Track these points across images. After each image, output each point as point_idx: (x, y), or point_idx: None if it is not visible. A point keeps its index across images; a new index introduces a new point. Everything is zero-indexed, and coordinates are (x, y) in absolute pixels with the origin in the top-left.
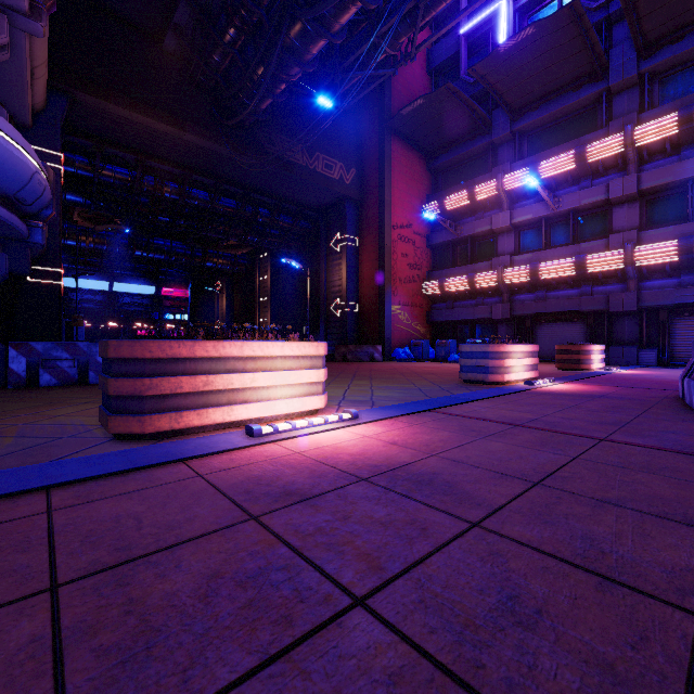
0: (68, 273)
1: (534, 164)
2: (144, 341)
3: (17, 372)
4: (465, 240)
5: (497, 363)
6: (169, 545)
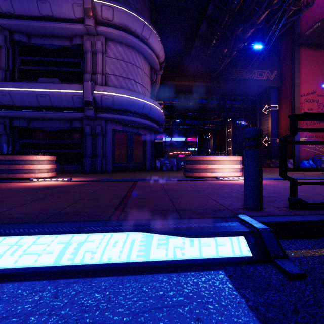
0: None
1: None
2: (193, 156)
3: (158, 166)
4: None
5: None
6: (202, 185)
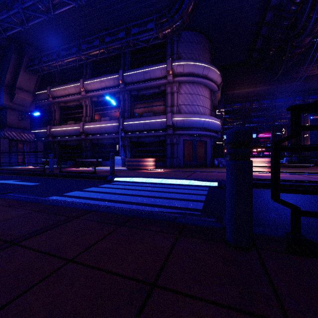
0: (225, 134)
1: None
2: None
3: (216, 164)
4: None
5: None
6: None
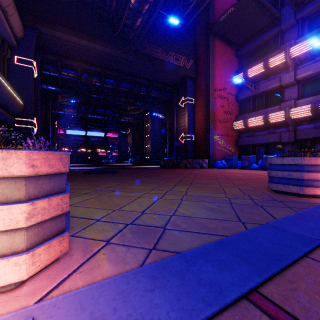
0: (69, 128)
1: (314, 35)
2: None
3: None
4: (261, 94)
5: (314, 176)
6: None
